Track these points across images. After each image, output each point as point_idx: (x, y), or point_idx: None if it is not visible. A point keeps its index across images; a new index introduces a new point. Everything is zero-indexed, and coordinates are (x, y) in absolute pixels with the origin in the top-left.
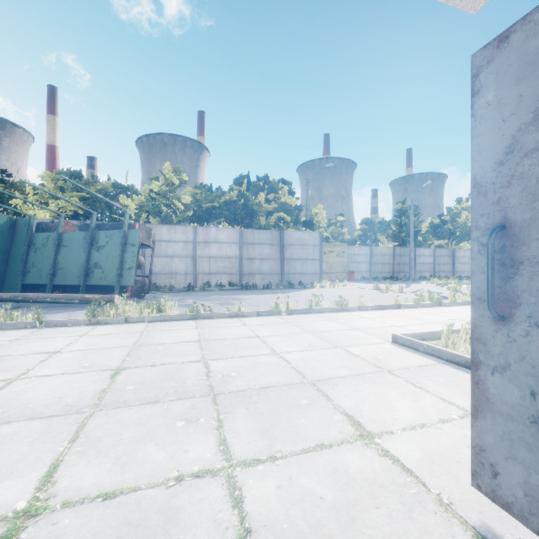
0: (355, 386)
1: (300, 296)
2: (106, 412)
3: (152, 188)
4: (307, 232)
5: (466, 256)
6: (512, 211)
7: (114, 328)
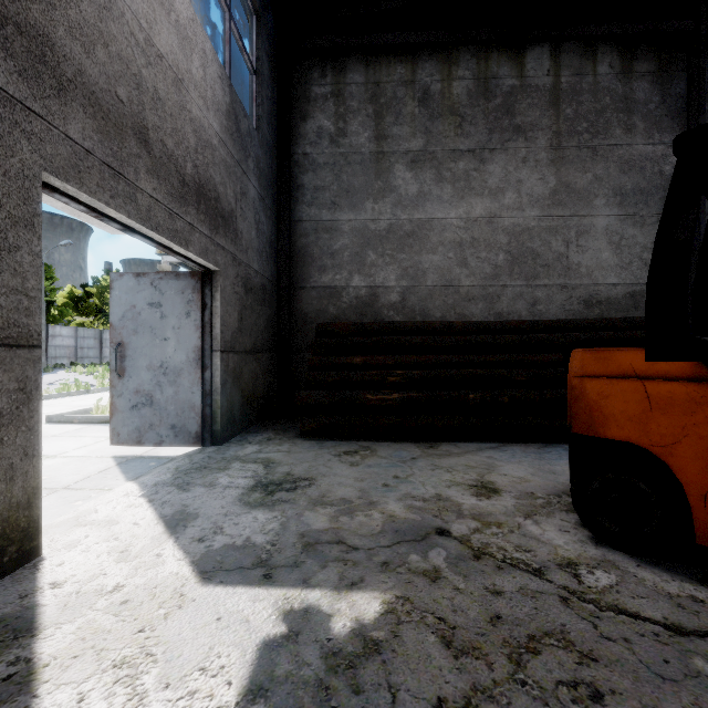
0: None
1: None
2: None
3: None
4: None
5: None
6: (124, 338)
7: None
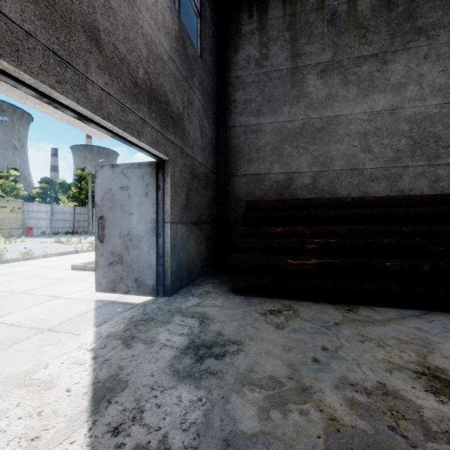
0: (50, 288)
1: None
2: None
3: None
4: None
5: None
6: (104, 213)
7: None
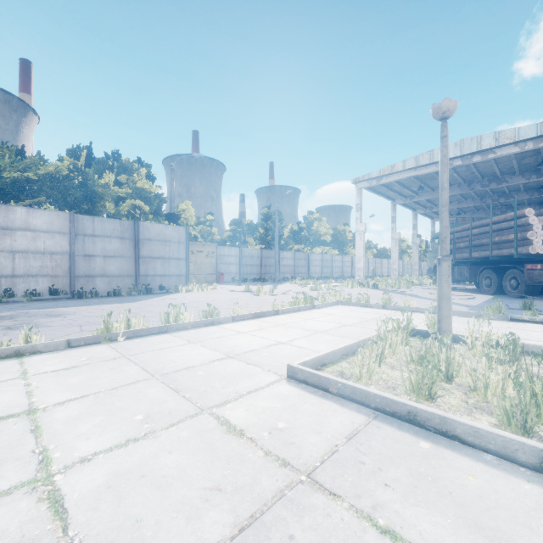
0: None
1: (157, 305)
2: None
3: None
4: (171, 225)
5: (317, 259)
6: None
7: None
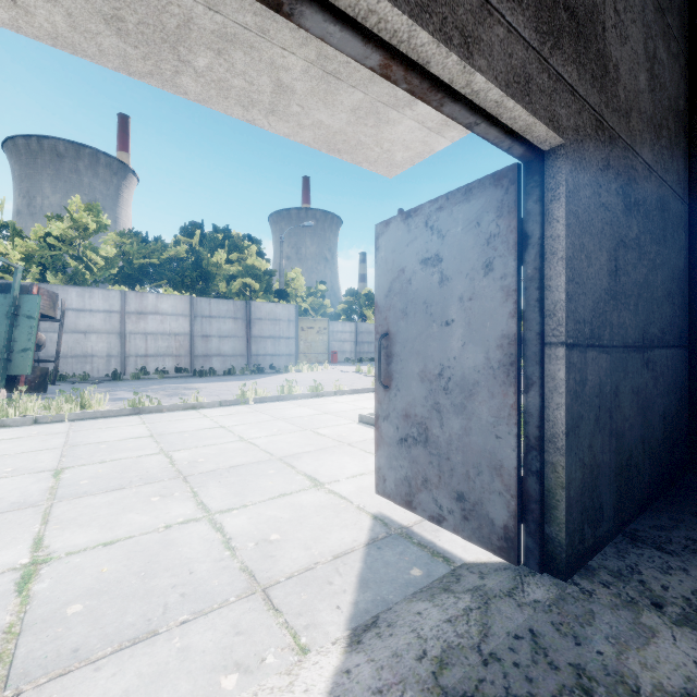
0: (318, 457)
1: (271, 383)
2: (68, 501)
3: (51, 230)
4: (281, 304)
5: None
6: (391, 325)
7: (20, 431)
